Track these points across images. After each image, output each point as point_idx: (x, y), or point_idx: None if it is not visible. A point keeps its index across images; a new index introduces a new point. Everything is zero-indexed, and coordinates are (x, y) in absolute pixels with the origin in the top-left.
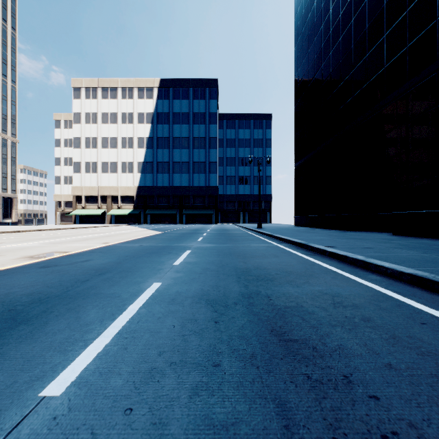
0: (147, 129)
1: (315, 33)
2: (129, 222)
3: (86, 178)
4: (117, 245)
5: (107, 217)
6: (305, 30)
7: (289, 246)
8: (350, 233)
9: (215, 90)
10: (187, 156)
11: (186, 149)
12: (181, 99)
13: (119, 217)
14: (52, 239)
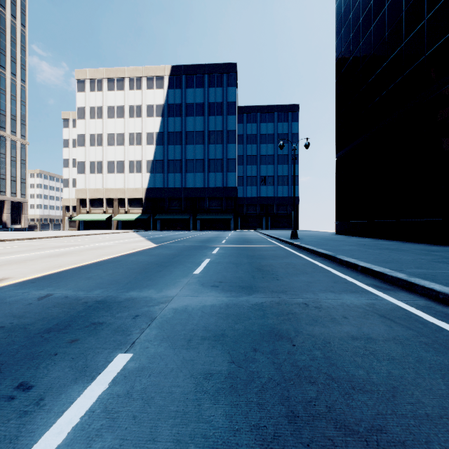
0: (157, 124)
1: None
2: (138, 228)
3: (91, 179)
4: None
5: (113, 223)
6: None
7: (445, 314)
8: None
9: (233, 75)
10: (202, 153)
11: (201, 145)
12: (195, 88)
13: (126, 223)
14: None
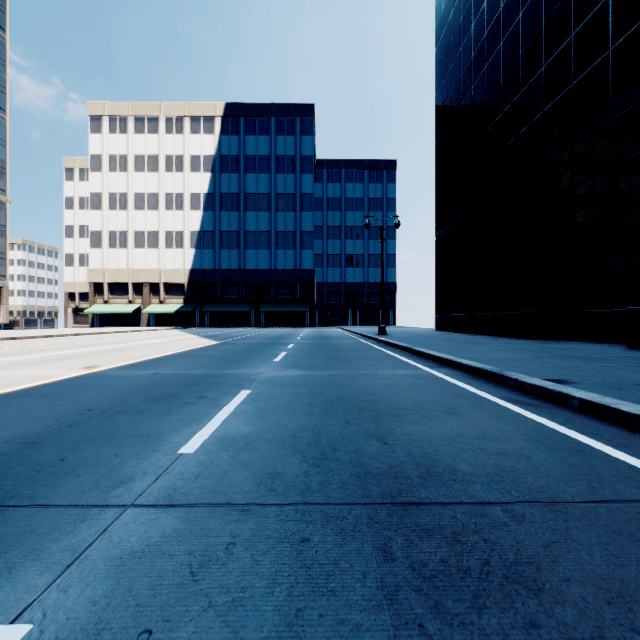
0: (205, 181)
1: (472, 17)
2: (178, 324)
3: (111, 255)
4: (107, 372)
5: (143, 317)
6: (455, 15)
7: (459, 376)
8: (546, 345)
9: (309, 120)
10: (267, 223)
11: (266, 212)
12: (257, 135)
13: (162, 317)
14: (3, 356)
